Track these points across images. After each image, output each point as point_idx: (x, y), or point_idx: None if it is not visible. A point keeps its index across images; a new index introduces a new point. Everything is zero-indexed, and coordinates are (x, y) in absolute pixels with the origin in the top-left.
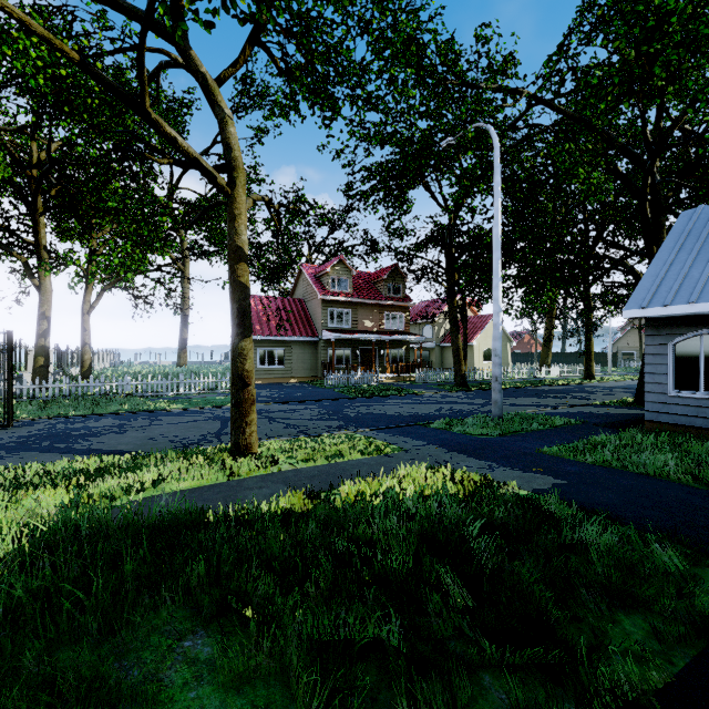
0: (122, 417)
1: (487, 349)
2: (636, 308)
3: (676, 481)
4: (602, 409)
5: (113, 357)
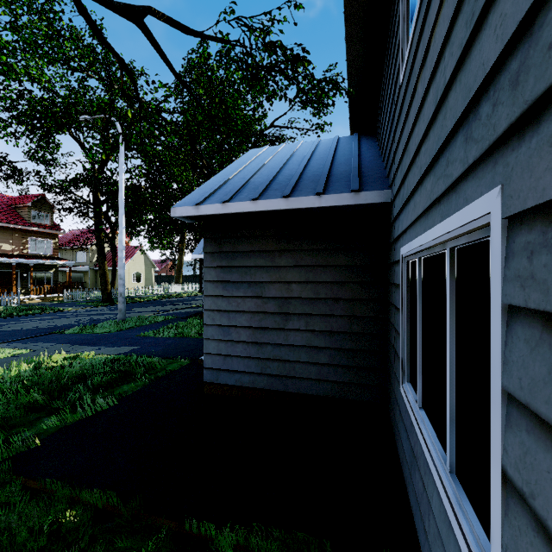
0: None
1: (136, 272)
2: (198, 253)
3: (193, 337)
4: (193, 309)
5: None
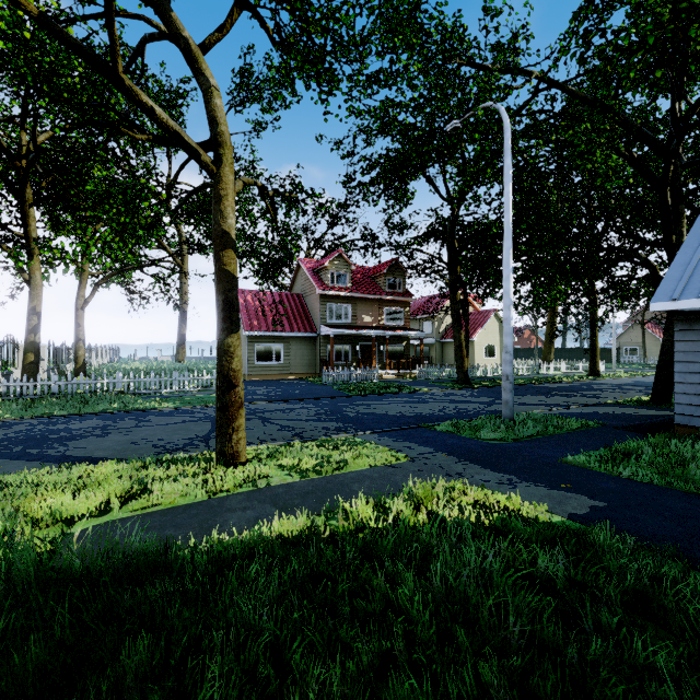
0: (108, 417)
1: (489, 345)
2: (665, 300)
3: None
4: (617, 409)
5: (113, 353)
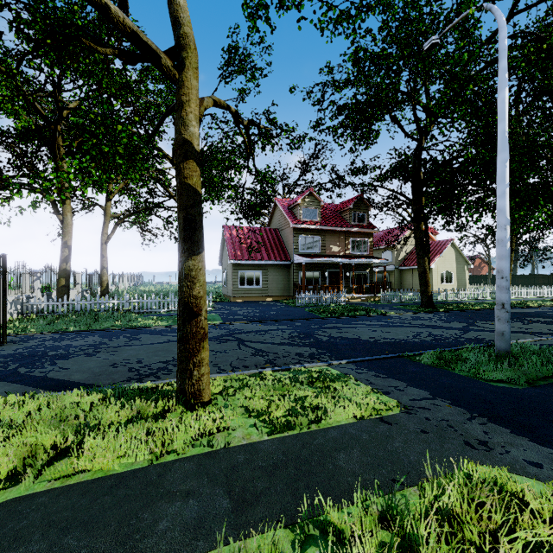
0: (108, 334)
1: (445, 271)
2: None
3: None
4: None
5: (136, 278)
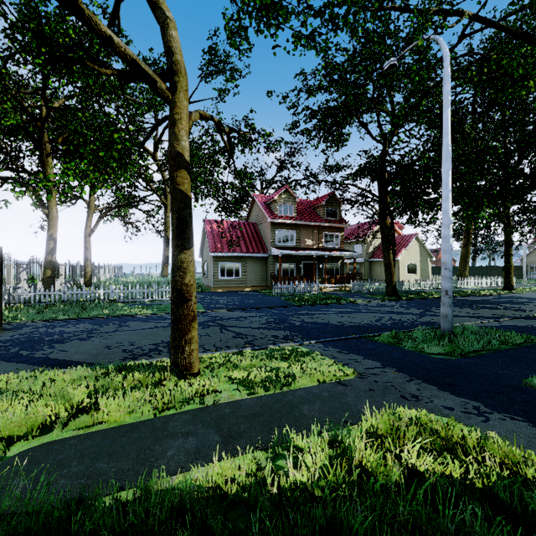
0: (98, 321)
1: (410, 263)
2: None
3: None
4: None
5: (117, 270)
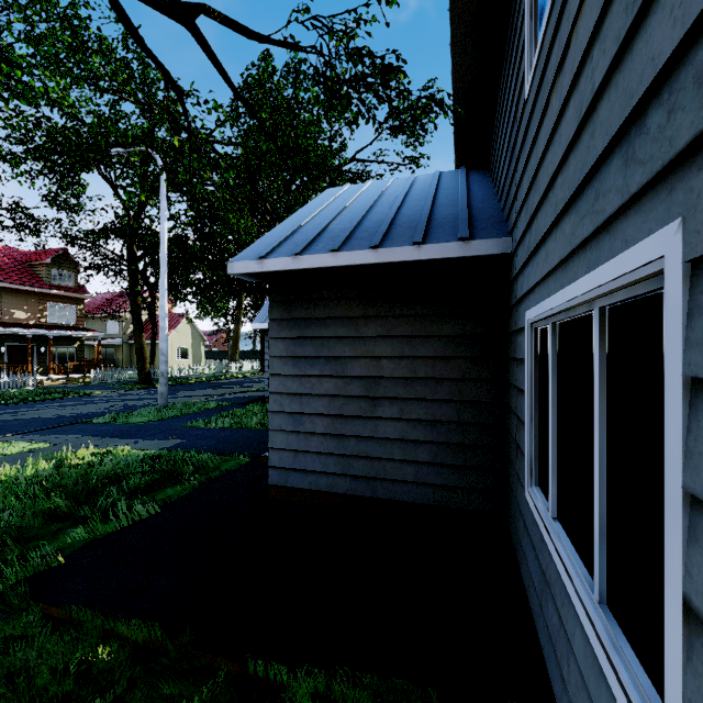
0: None
1: (181, 347)
2: (259, 322)
3: (254, 428)
4: (254, 393)
5: None
